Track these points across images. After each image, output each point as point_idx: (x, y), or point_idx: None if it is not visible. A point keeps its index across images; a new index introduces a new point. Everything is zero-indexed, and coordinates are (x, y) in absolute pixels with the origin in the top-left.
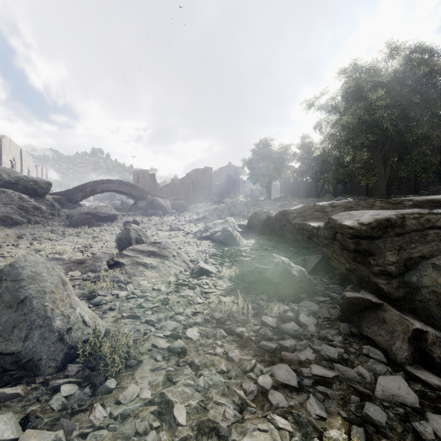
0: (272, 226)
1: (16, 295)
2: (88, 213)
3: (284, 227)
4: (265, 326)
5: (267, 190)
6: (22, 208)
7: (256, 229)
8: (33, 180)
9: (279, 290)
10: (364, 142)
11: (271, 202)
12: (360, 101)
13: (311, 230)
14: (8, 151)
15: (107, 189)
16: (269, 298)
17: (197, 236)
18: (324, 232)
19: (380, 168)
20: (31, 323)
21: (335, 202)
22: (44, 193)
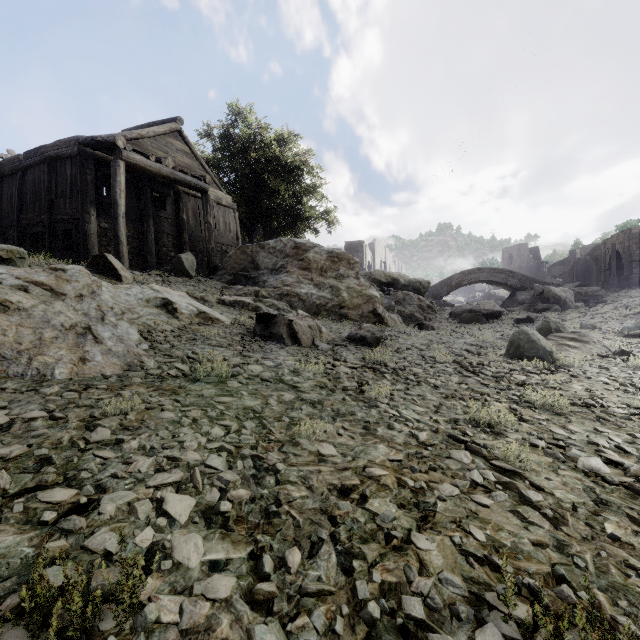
0: None
1: (529, 339)
2: (471, 310)
3: None
4: None
5: None
6: (420, 307)
7: None
8: (418, 281)
9: None
10: None
11: None
12: None
13: None
14: (378, 253)
15: (475, 280)
16: None
17: (622, 333)
18: None
19: None
20: (537, 348)
21: None
22: (424, 292)
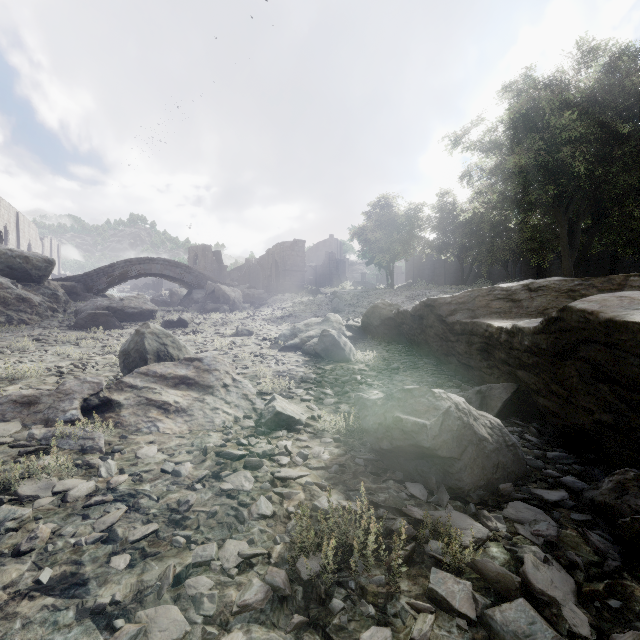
0: (404, 328)
1: None
2: (108, 307)
3: (430, 329)
4: (443, 610)
5: (388, 274)
6: None
7: (376, 332)
8: (22, 256)
9: (451, 474)
10: (541, 197)
11: (395, 291)
12: (537, 132)
13: (493, 335)
14: None
15: (147, 272)
16: (428, 493)
17: (278, 344)
18: (535, 340)
19: (565, 238)
20: None
21: (535, 282)
22: (42, 276)
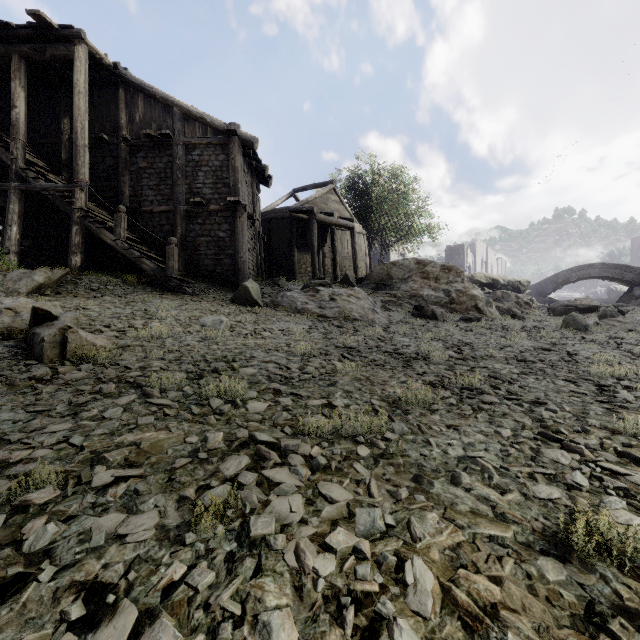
0: None
1: (573, 319)
2: (567, 305)
3: None
4: None
5: None
6: (517, 303)
7: None
8: (518, 281)
9: None
10: None
11: None
12: None
13: None
14: (478, 253)
15: (585, 276)
16: None
17: None
18: None
19: None
20: (577, 324)
21: None
22: (524, 290)
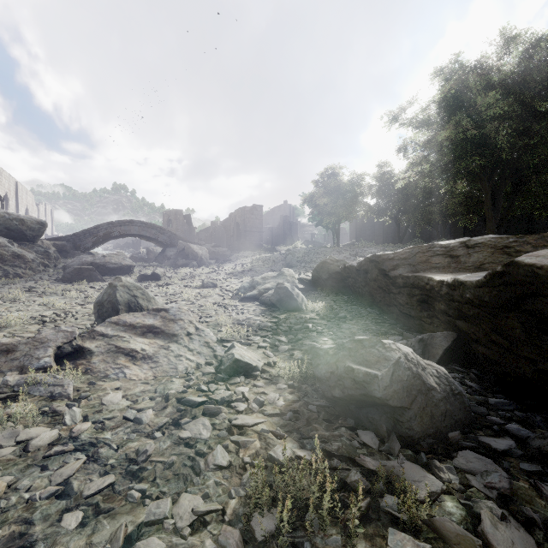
0: (350, 281)
1: None
2: (92, 263)
3: (374, 282)
4: None
5: (334, 234)
6: None
7: (325, 285)
8: (18, 219)
9: (401, 422)
10: (468, 167)
11: (341, 249)
12: (465, 110)
13: (434, 288)
14: None
15: (126, 232)
16: (379, 441)
17: (239, 295)
18: (477, 293)
19: (489, 203)
20: None
21: (472, 240)
22: (35, 236)
